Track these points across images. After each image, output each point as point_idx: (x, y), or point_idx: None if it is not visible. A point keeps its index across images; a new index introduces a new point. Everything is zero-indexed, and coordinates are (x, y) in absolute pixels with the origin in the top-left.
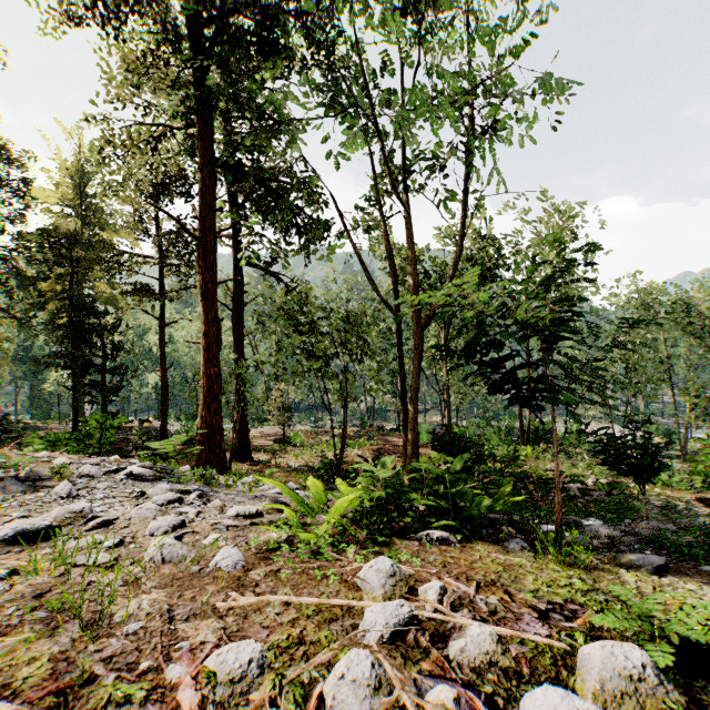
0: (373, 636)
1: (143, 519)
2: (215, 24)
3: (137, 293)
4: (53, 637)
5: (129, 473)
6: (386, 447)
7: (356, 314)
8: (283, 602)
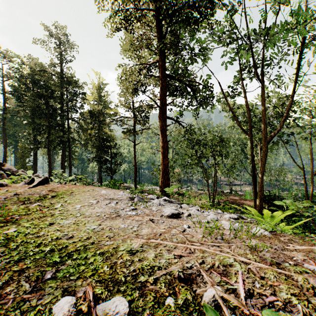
0: None
1: (199, 215)
2: (171, 18)
3: (127, 132)
4: (240, 248)
5: (164, 199)
6: (231, 200)
7: (222, 137)
8: None
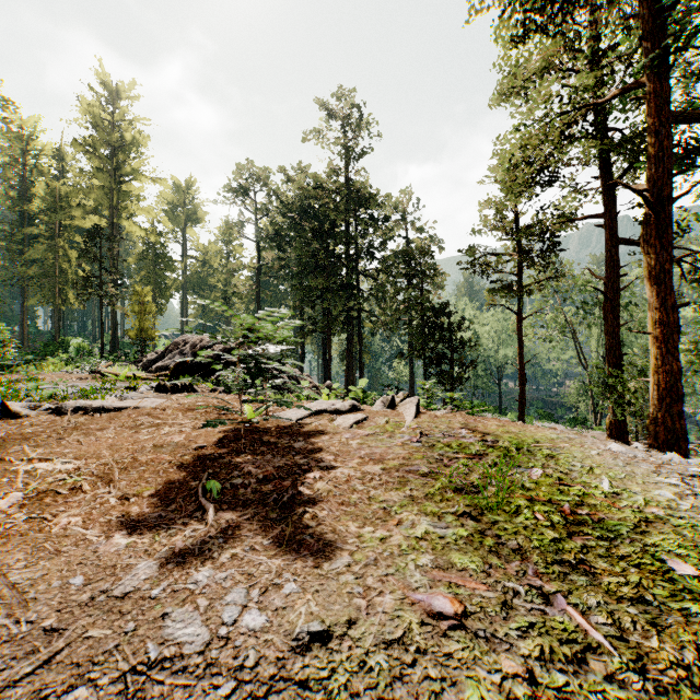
0: None
1: None
2: None
3: (502, 290)
4: None
5: None
6: None
7: None
8: None
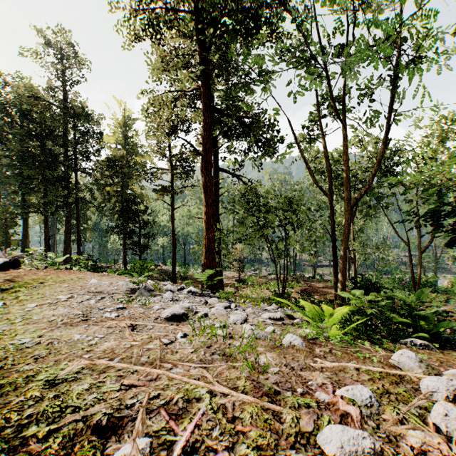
0: (439, 396)
1: (221, 315)
2: (216, 25)
3: (160, 190)
4: (237, 368)
5: (189, 290)
6: (310, 288)
7: (295, 199)
8: (355, 368)
